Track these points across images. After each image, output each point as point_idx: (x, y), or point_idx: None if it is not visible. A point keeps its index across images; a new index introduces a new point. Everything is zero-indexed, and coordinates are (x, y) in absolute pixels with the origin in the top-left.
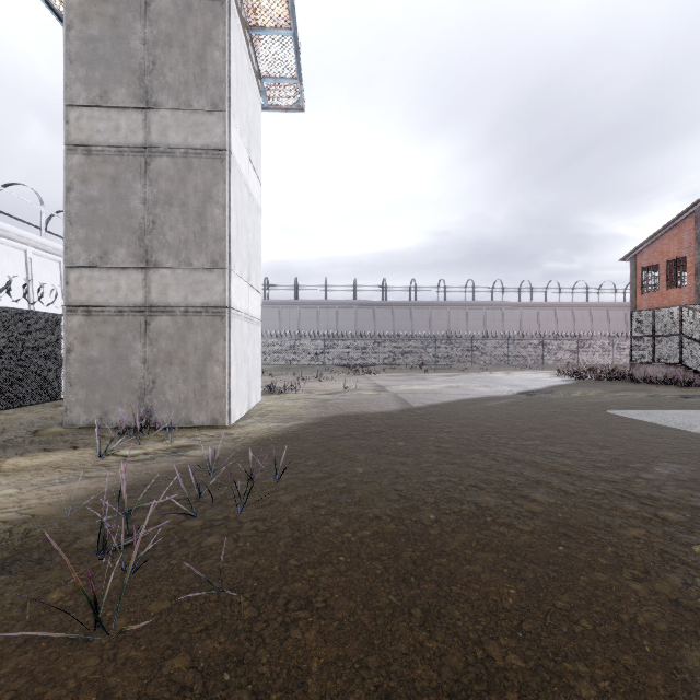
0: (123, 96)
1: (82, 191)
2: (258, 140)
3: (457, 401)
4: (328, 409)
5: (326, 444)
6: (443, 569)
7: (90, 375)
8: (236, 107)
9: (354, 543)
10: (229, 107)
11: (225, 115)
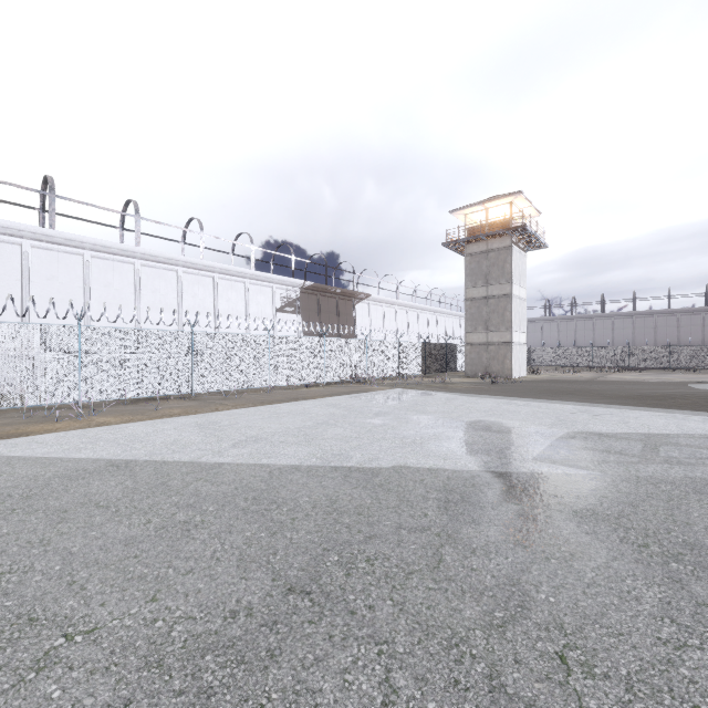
0: (480, 283)
1: (470, 311)
2: (524, 273)
3: (624, 380)
4: (551, 378)
5: (539, 382)
6: (539, 386)
7: (472, 362)
8: (514, 277)
9: (528, 385)
10: (511, 281)
11: (510, 284)
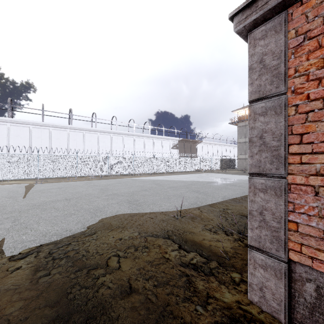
0: (243, 137)
1: (239, 147)
2: None
3: None
4: None
5: None
6: None
7: (240, 165)
8: None
9: None
10: None
11: None
